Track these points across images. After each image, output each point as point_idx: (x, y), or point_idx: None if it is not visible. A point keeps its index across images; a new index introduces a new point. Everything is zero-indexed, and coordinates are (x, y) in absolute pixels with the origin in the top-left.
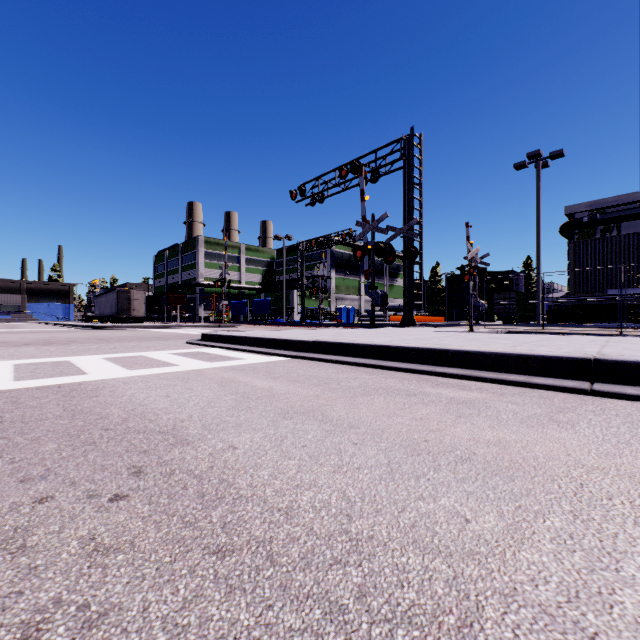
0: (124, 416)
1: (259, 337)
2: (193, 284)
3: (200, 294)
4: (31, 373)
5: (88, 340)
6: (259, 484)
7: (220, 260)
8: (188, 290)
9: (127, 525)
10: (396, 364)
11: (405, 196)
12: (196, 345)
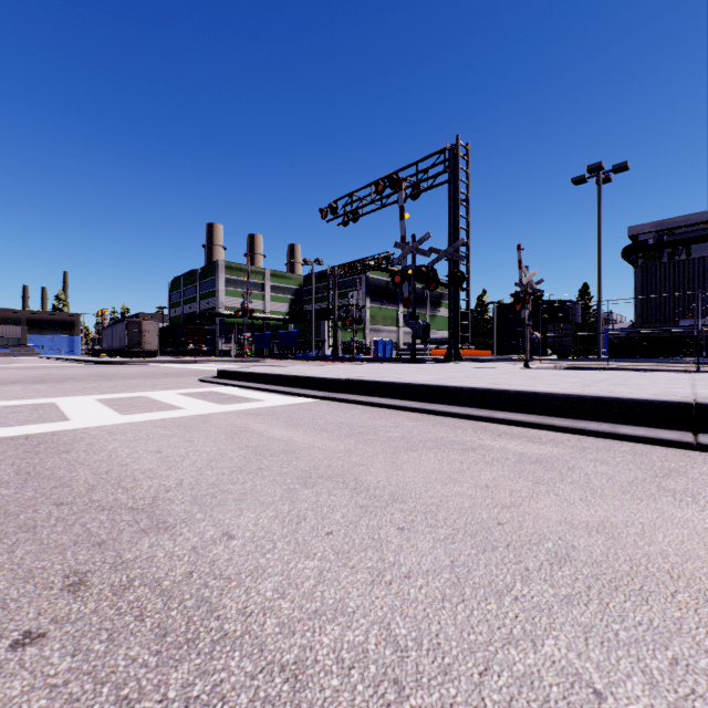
0: (92, 482)
1: (282, 374)
2: (212, 314)
3: (220, 325)
4: (1, 419)
5: (87, 377)
6: (256, 609)
7: (242, 287)
8: (207, 321)
9: (18, 707)
10: (445, 408)
11: (450, 214)
12: (210, 383)
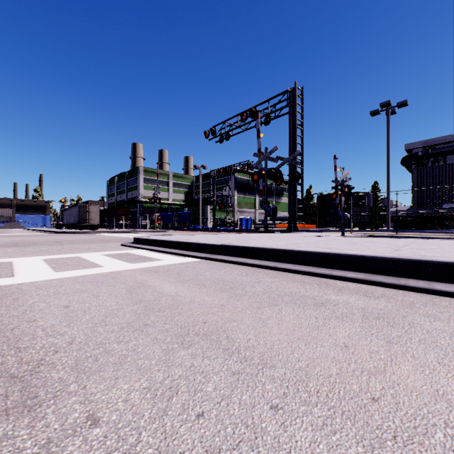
0: None
1: (177, 241)
2: (135, 201)
3: (140, 208)
4: None
5: (46, 242)
6: None
7: (154, 184)
8: (131, 205)
9: None
10: (294, 266)
11: (290, 134)
12: (128, 247)
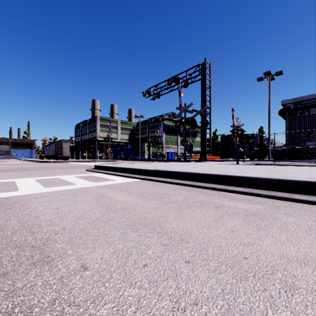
0: (16, 228)
1: (124, 167)
2: (94, 140)
3: (98, 145)
4: None
5: (35, 168)
6: None
7: (108, 128)
8: (92, 143)
9: None
10: (203, 184)
11: (201, 94)
12: (91, 171)
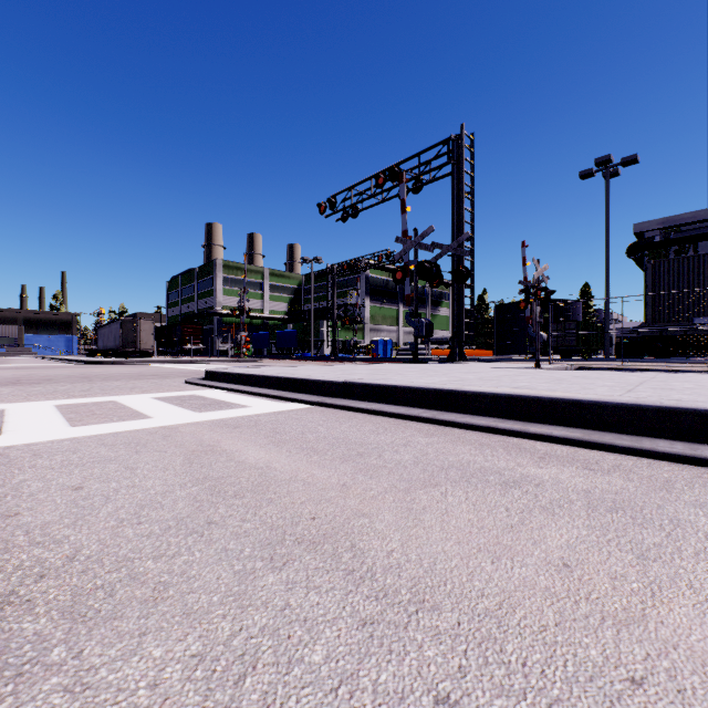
0: None
1: (273, 376)
2: (210, 313)
3: (218, 325)
4: None
5: (67, 378)
6: None
7: (241, 286)
8: (205, 320)
9: None
10: (463, 418)
11: (454, 207)
12: (196, 385)
